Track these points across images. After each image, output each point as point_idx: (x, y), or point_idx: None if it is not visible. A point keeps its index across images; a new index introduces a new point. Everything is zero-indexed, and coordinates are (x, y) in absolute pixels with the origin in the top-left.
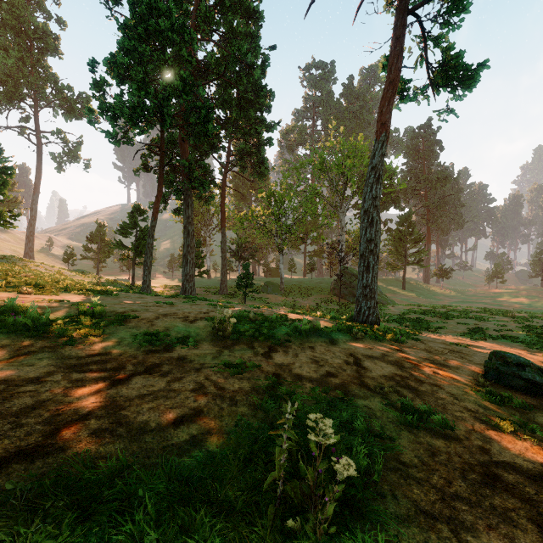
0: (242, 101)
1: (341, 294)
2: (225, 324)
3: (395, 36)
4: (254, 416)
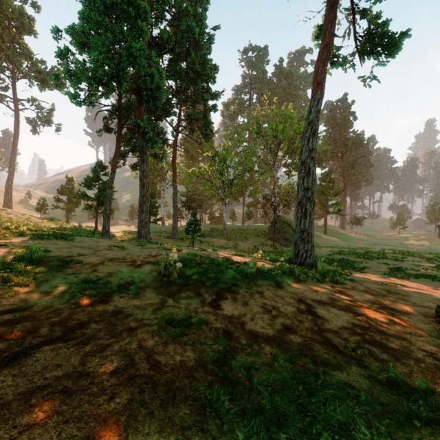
0: (190, 72)
1: (274, 238)
2: (170, 269)
3: (329, 4)
4: (201, 427)
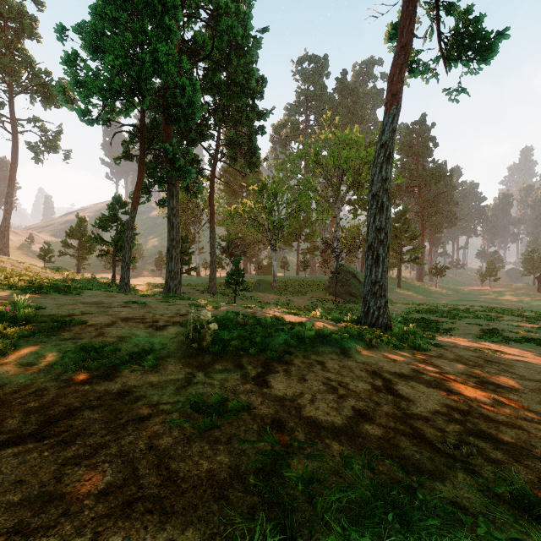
0: (232, 85)
1: (337, 293)
2: (202, 332)
3: None
4: None
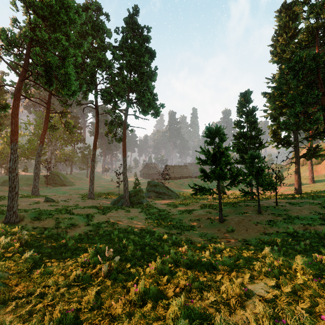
0: None
1: (49, 183)
2: None
3: (46, 118)
4: None
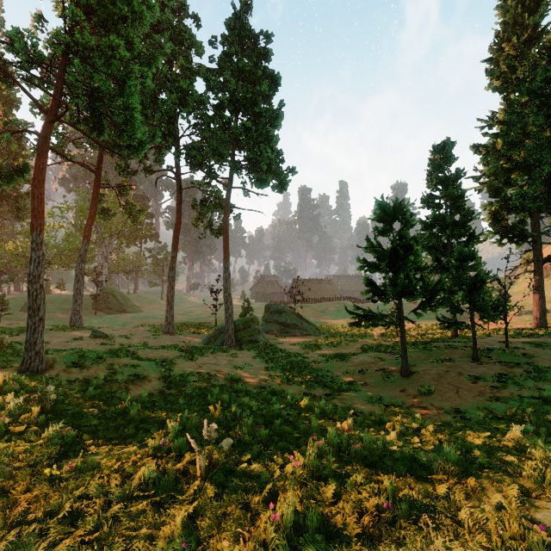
0: None
1: (99, 308)
2: None
3: (93, 197)
4: None
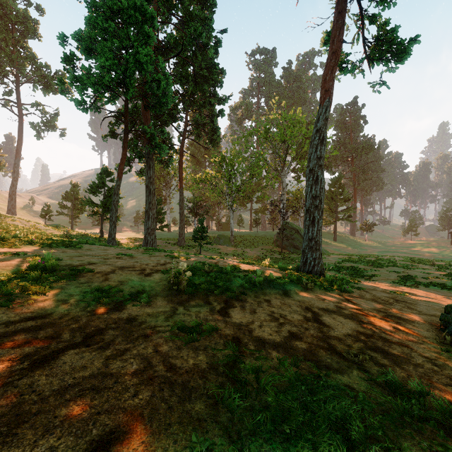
0: (197, 77)
1: (283, 245)
2: (180, 278)
3: (338, 11)
4: (215, 420)
